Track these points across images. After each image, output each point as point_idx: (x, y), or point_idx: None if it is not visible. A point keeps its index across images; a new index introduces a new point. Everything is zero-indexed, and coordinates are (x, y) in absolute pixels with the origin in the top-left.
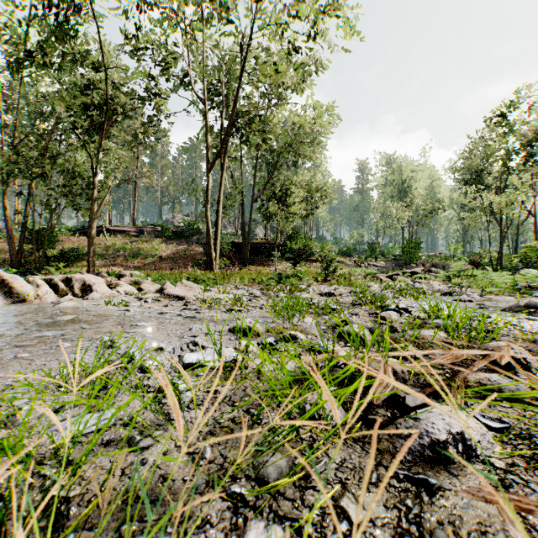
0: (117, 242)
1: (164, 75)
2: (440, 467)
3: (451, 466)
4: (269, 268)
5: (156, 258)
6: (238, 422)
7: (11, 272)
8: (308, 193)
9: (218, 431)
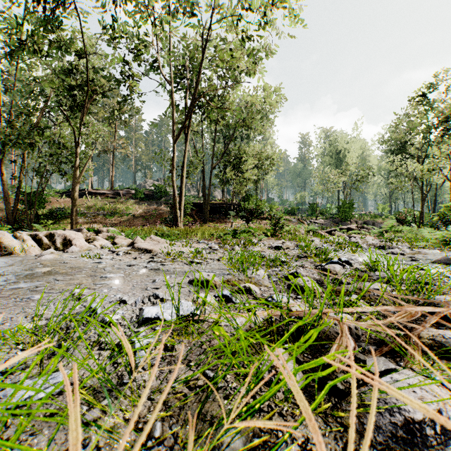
0: (97, 203)
1: (136, 60)
2: (415, 450)
3: (427, 448)
4: (226, 225)
5: (130, 216)
6: (192, 386)
7: (6, 228)
8: (258, 161)
9: (171, 399)
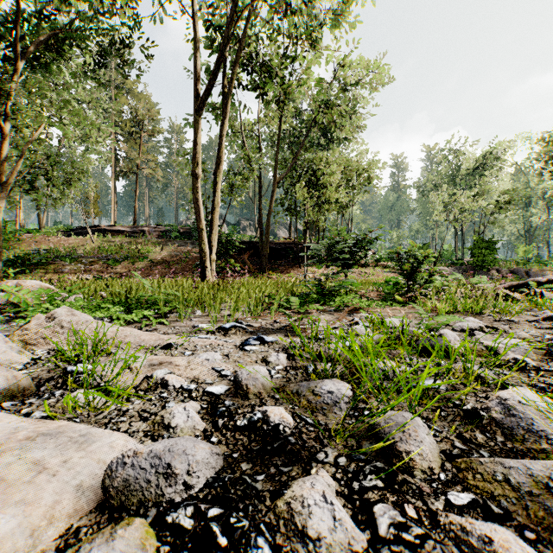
0: (105, 243)
1: None
2: None
3: None
4: (295, 275)
5: (148, 262)
6: None
7: None
8: (346, 176)
9: None
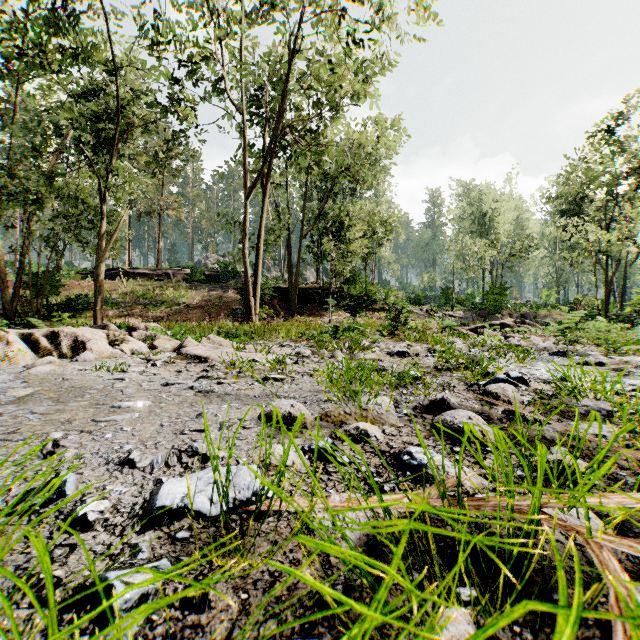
0: (136, 287)
1: (190, 77)
2: None
3: None
4: (322, 319)
5: (184, 307)
6: None
7: (1, 324)
8: (369, 227)
9: None
